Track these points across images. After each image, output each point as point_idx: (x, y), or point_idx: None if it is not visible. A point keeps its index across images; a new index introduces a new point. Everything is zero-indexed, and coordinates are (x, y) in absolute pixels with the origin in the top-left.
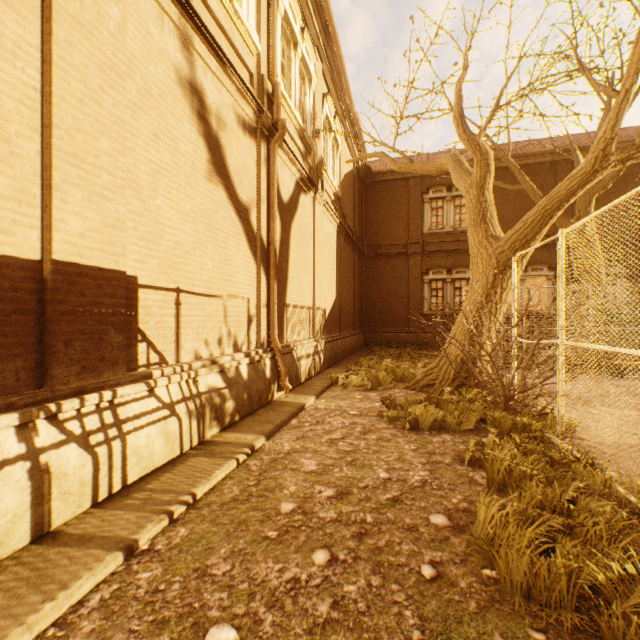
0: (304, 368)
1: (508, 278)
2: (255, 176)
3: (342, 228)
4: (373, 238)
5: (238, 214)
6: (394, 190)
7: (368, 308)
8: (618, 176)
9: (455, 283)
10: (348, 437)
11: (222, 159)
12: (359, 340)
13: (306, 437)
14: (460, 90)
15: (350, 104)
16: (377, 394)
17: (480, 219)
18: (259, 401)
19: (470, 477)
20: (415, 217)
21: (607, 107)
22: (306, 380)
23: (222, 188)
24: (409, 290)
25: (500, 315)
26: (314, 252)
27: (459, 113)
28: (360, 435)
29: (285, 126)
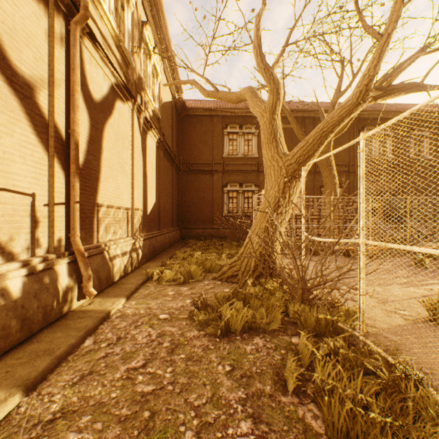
0: (118, 267)
1: (294, 186)
2: (46, 52)
3: (161, 144)
4: (187, 157)
5: (11, 85)
6: (203, 123)
7: (184, 210)
8: (346, 126)
9: (245, 194)
10: (152, 362)
11: None
12: (176, 235)
13: (95, 373)
14: (259, 23)
15: (168, 41)
16: (189, 288)
17: (272, 138)
18: (44, 319)
19: (302, 420)
20: (218, 145)
21: (340, 79)
22: (121, 278)
23: None
24: (214, 198)
25: (288, 216)
26: (133, 158)
27: (258, 44)
28: (167, 355)
29: (88, 8)
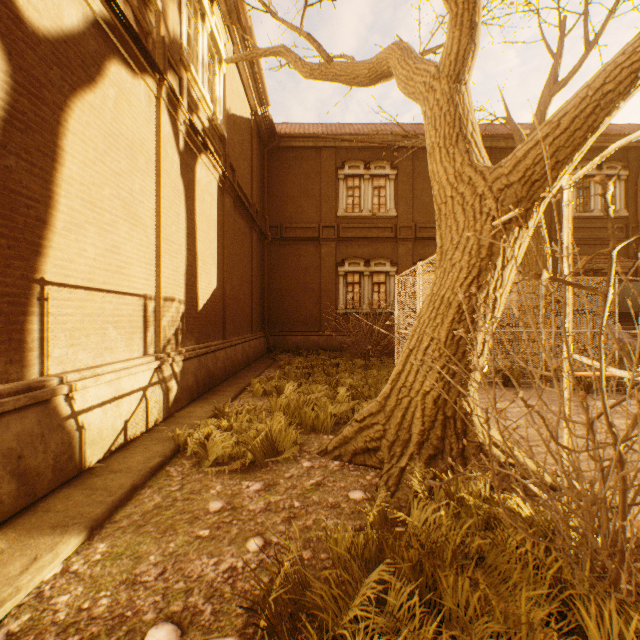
0: (104, 428)
1: (515, 239)
2: None
3: (229, 185)
4: (278, 218)
5: None
6: (304, 160)
7: (272, 305)
8: None
9: (373, 277)
10: None
11: None
12: (259, 346)
13: None
14: None
15: None
16: (263, 486)
17: (456, 133)
18: None
19: None
20: (329, 196)
21: (557, 60)
22: (113, 451)
23: None
24: (322, 284)
25: (499, 311)
26: (159, 195)
27: None
28: None
29: None
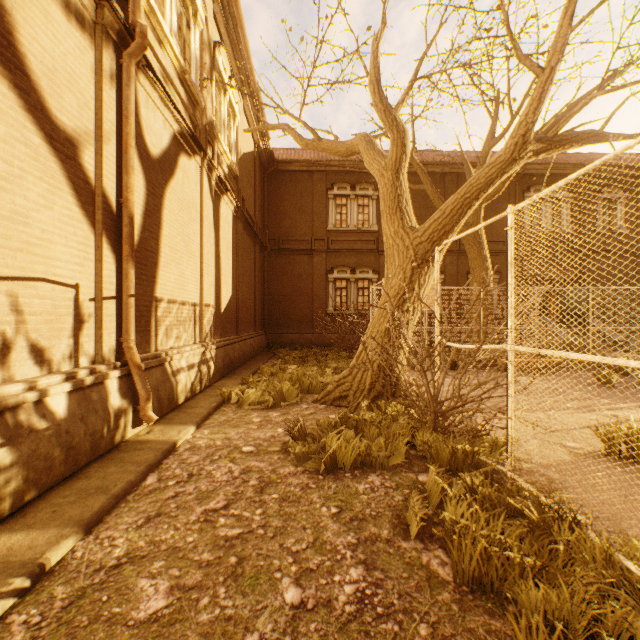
0: (184, 384)
1: (426, 273)
2: (92, 96)
3: (240, 213)
4: (276, 231)
5: (51, 143)
6: (299, 182)
7: (271, 307)
8: (502, 186)
9: (358, 283)
10: (236, 503)
11: (5, 31)
12: (261, 342)
13: (164, 514)
14: (378, 49)
15: (250, 68)
16: (281, 413)
17: (396, 206)
18: (93, 450)
19: (426, 567)
20: (320, 213)
21: (494, 121)
22: (187, 400)
23: (5, 83)
24: (314, 289)
25: (417, 314)
26: (202, 234)
27: (376, 77)
28: (255, 495)
29: (147, 35)
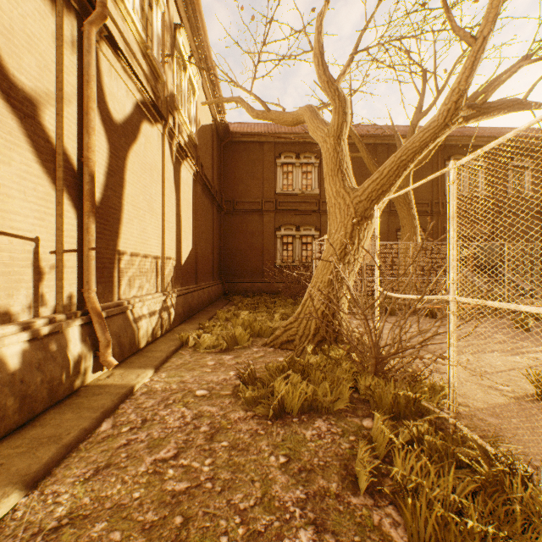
0: (145, 330)
1: (365, 229)
2: (53, 59)
3: (199, 177)
4: (232, 194)
5: (8, 100)
6: (251, 152)
7: (227, 260)
8: (429, 154)
9: (303, 239)
10: (186, 451)
11: None
12: (218, 290)
13: (113, 465)
14: (321, 25)
15: (207, 49)
16: (233, 356)
17: (337, 169)
18: (50, 396)
19: (378, 528)
20: (269, 178)
21: (421, 97)
22: (148, 344)
23: None
24: (264, 244)
25: (357, 266)
26: (163, 194)
27: (320, 51)
28: (205, 443)
29: (107, 5)
